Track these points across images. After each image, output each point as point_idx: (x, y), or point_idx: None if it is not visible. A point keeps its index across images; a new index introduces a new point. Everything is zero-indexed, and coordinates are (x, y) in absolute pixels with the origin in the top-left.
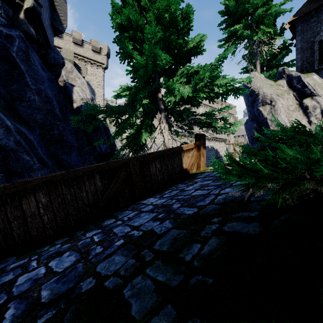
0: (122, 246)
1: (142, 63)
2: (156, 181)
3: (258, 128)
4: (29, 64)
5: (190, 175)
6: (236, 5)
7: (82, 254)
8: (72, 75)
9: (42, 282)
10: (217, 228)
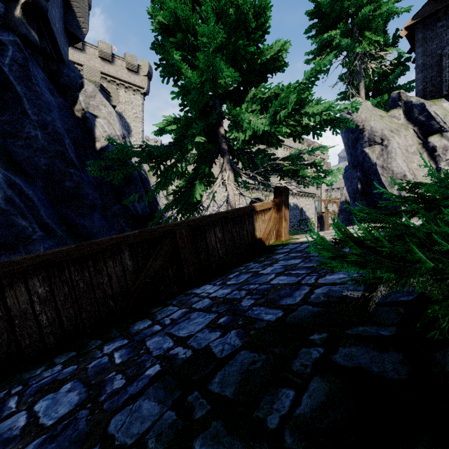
0: (157, 378)
1: (195, 81)
2: (216, 258)
3: (362, 179)
4: (29, 84)
5: (266, 248)
6: (331, 3)
7: (90, 389)
8: (94, 102)
9: (14, 448)
10: (321, 356)
